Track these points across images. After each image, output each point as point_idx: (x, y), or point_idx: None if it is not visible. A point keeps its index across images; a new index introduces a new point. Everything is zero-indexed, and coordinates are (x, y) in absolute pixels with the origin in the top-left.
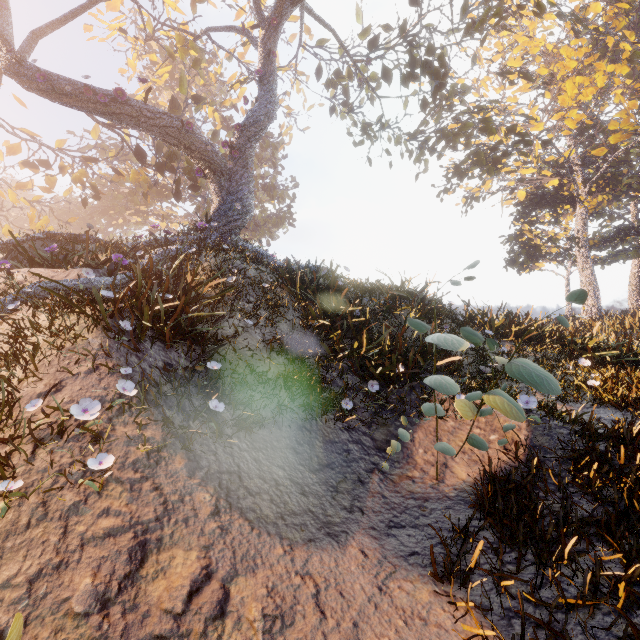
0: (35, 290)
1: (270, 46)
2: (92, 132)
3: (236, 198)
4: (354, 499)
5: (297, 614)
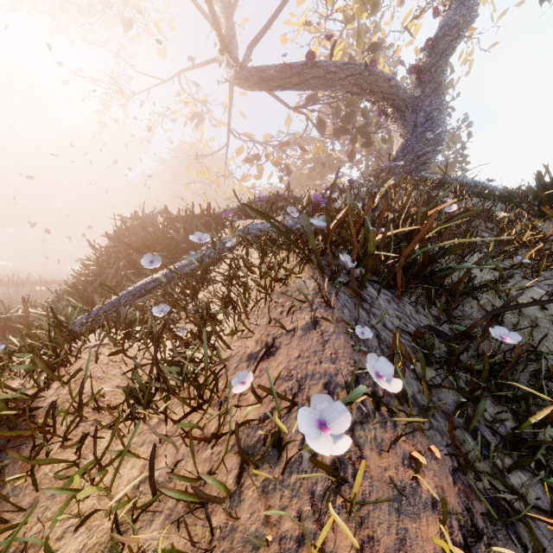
0: (248, 231)
1: None
2: (285, 122)
3: (425, 129)
4: None
5: None
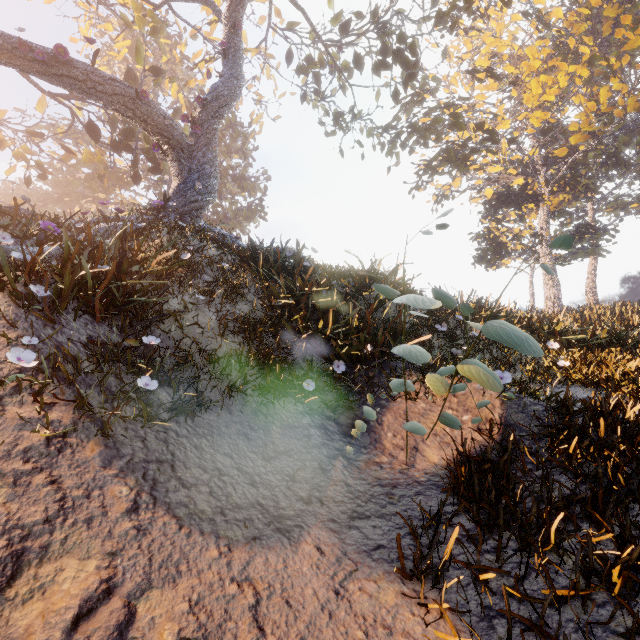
0: None
1: (235, 18)
2: (38, 104)
3: (198, 177)
4: (313, 488)
5: (226, 634)
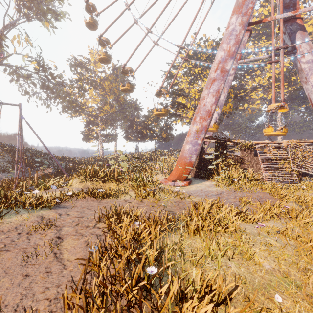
0: None
1: None
2: None
3: None
4: None
5: None
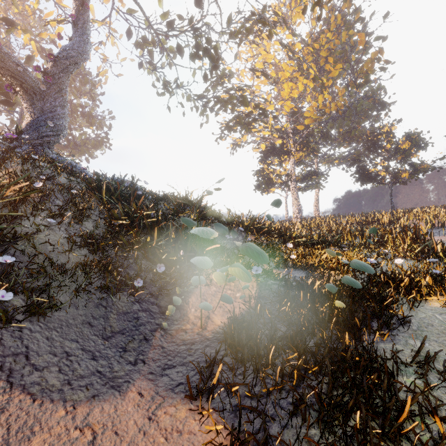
0: None
1: None
2: None
3: (49, 117)
4: (139, 354)
5: None
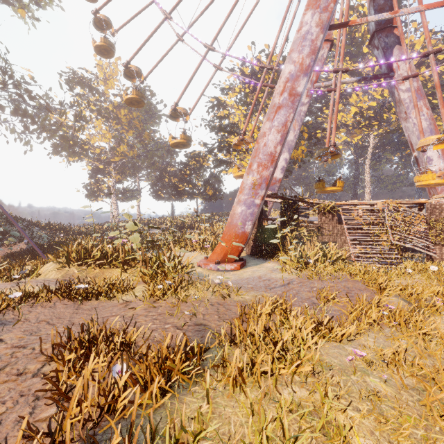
0: None
1: None
2: None
3: None
4: None
5: None
